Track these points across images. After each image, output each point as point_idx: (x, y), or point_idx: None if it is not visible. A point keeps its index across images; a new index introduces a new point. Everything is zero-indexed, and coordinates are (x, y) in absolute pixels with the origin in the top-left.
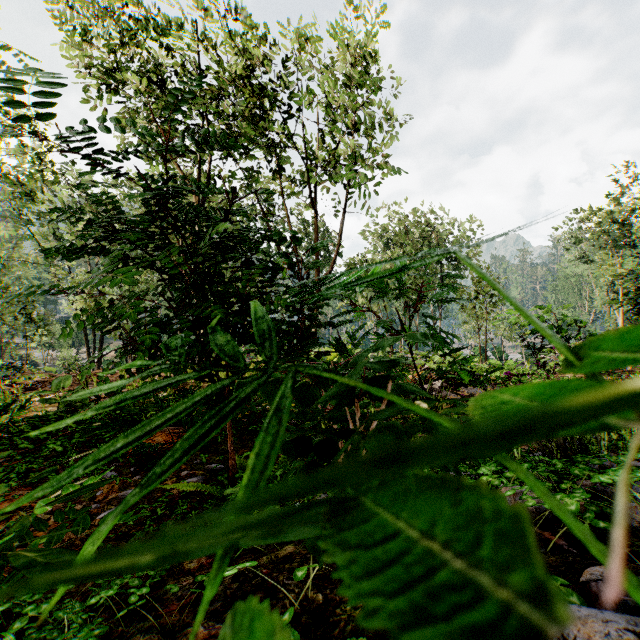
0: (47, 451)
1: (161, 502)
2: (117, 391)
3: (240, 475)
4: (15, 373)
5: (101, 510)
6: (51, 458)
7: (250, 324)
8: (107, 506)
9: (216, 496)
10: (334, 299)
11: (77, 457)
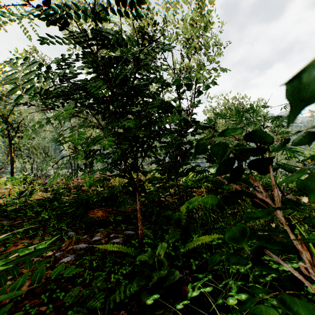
0: (40, 218)
1: (96, 256)
2: (80, 187)
3: (146, 241)
4: (37, 178)
5: (62, 256)
6: (42, 222)
7: (152, 142)
8: (66, 254)
9: (131, 254)
10: (205, 128)
11: (54, 222)
